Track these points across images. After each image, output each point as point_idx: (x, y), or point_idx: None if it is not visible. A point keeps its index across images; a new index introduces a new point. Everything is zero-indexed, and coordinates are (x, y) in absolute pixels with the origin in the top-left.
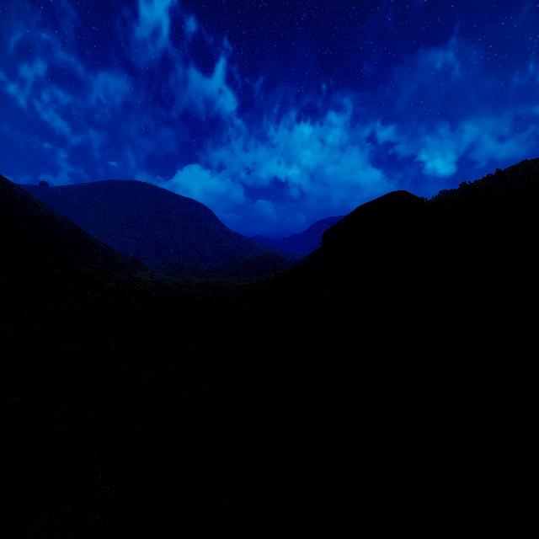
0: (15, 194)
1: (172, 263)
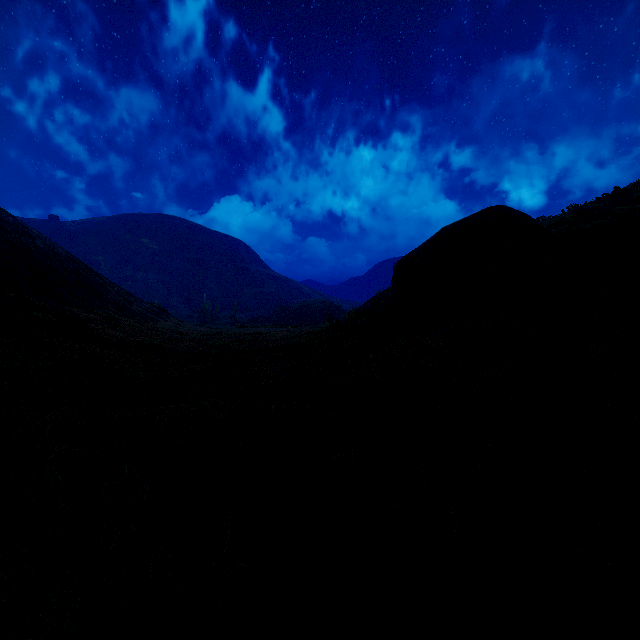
0: (2, 221)
1: (205, 311)
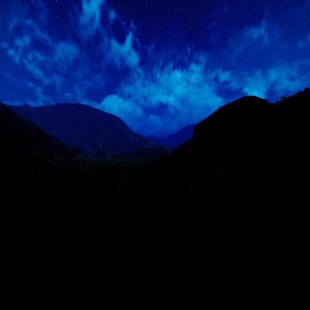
0: None
1: (99, 150)
